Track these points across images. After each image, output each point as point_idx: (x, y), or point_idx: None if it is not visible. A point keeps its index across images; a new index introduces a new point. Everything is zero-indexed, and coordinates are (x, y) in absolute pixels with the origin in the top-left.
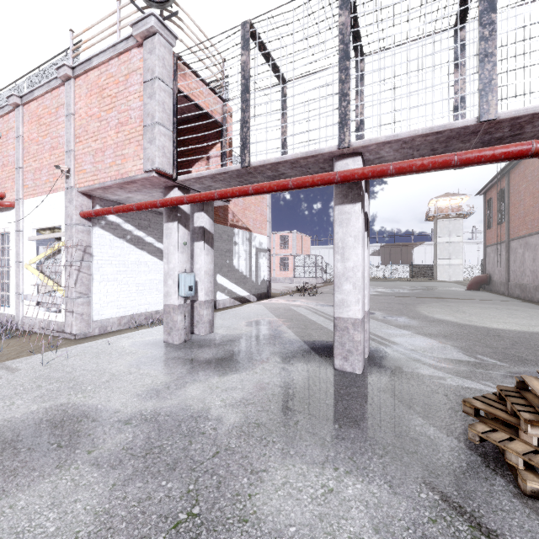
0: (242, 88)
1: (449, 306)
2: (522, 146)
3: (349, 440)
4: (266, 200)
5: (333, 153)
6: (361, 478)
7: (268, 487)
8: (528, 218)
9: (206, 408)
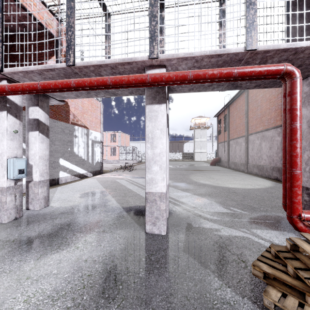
0: None
1: (205, 175)
2: (278, 66)
3: None
4: (100, 108)
5: (144, 63)
6: None
7: None
8: (237, 129)
9: None
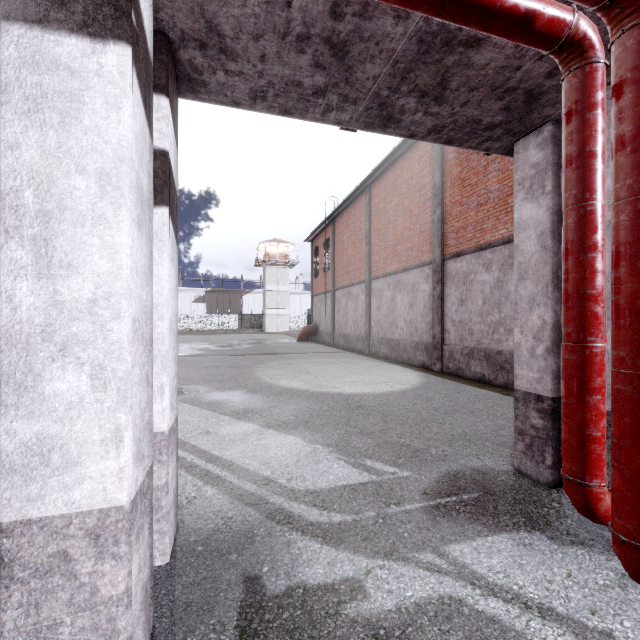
0: None
1: (290, 364)
2: None
3: None
4: None
5: None
6: None
7: None
8: (351, 268)
9: None
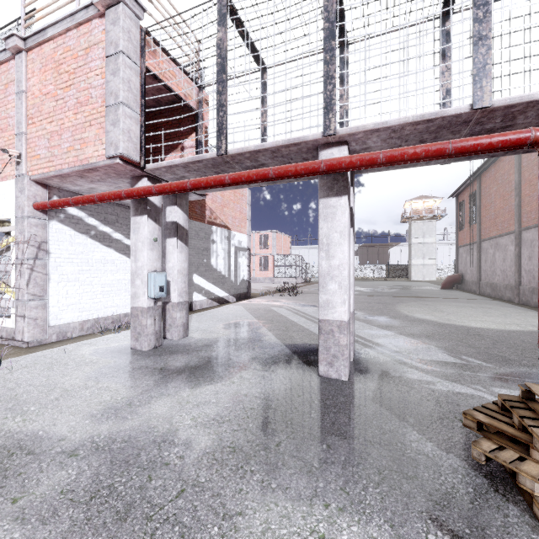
0: (217, 68)
1: (427, 305)
2: (521, 133)
3: (340, 465)
4: (246, 197)
5: (317, 141)
6: (357, 517)
7: (244, 538)
8: (498, 220)
9: (173, 429)
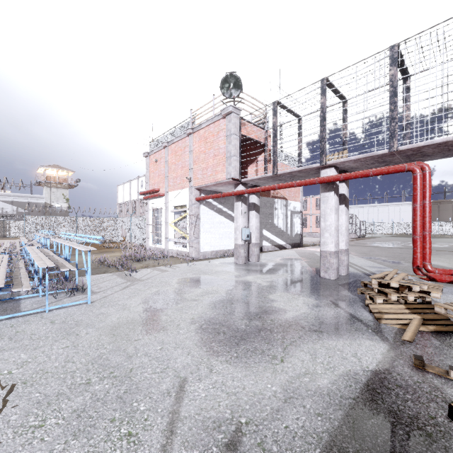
0: (273, 135)
1: None
2: (401, 167)
3: (309, 292)
4: None
5: (318, 167)
6: (307, 297)
7: (274, 295)
8: None
9: (255, 281)
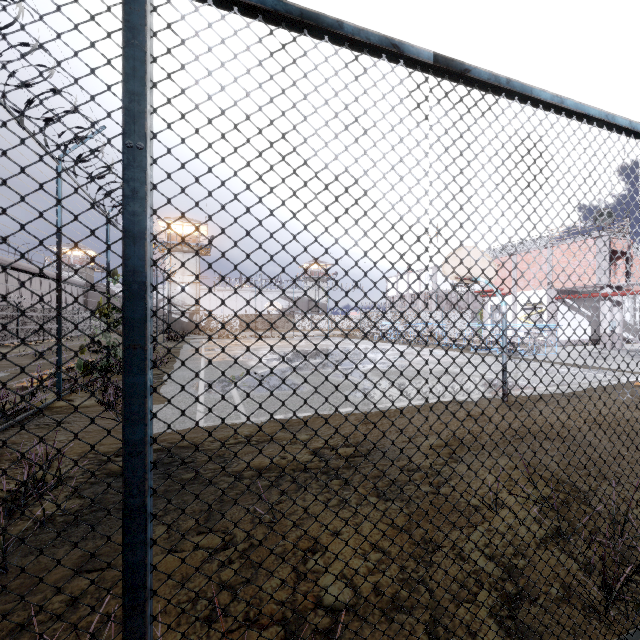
0: None
1: None
2: None
3: None
4: None
5: None
6: None
7: None
8: None
9: None
